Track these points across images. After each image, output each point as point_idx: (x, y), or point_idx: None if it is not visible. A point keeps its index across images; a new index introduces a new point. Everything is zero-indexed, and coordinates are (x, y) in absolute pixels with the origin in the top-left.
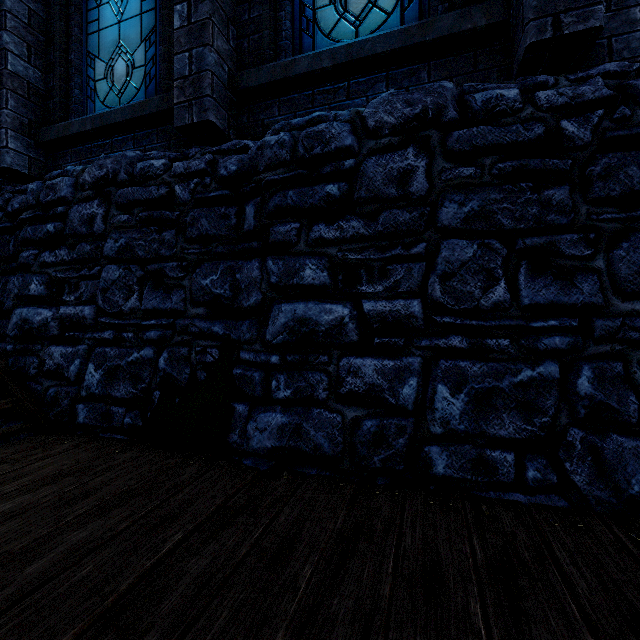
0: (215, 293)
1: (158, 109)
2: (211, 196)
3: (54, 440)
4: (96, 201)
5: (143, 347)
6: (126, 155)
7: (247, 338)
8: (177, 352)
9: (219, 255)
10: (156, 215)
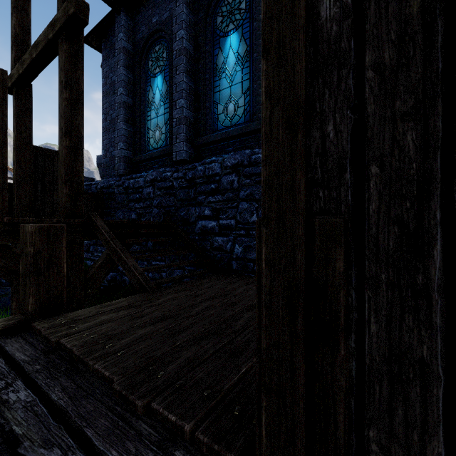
0: None
1: (255, 128)
2: None
3: (227, 274)
4: (234, 174)
5: None
6: (245, 152)
7: None
8: None
9: None
10: None
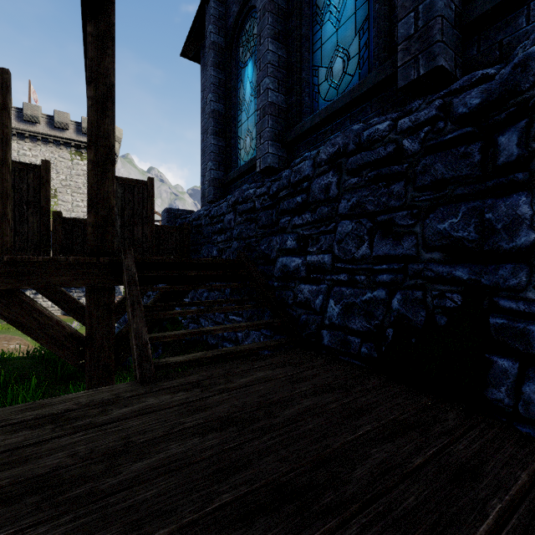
0: (455, 236)
1: (375, 82)
2: (447, 139)
3: (310, 354)
4: (330, 172)
5: (375, 288)
6: (352, 129)
7: (512, 284)
8: (410, 295)
9: (457, 197)
10: (384, 172)
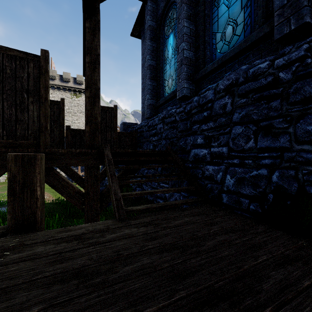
0: None
1: (256, 38)
2: None
3: (214, 208)
4: (226, 96)
5: (259, 168)
6: (241, 69)
7: None
8: (286, 172)
9: None
10: (265, 94)
